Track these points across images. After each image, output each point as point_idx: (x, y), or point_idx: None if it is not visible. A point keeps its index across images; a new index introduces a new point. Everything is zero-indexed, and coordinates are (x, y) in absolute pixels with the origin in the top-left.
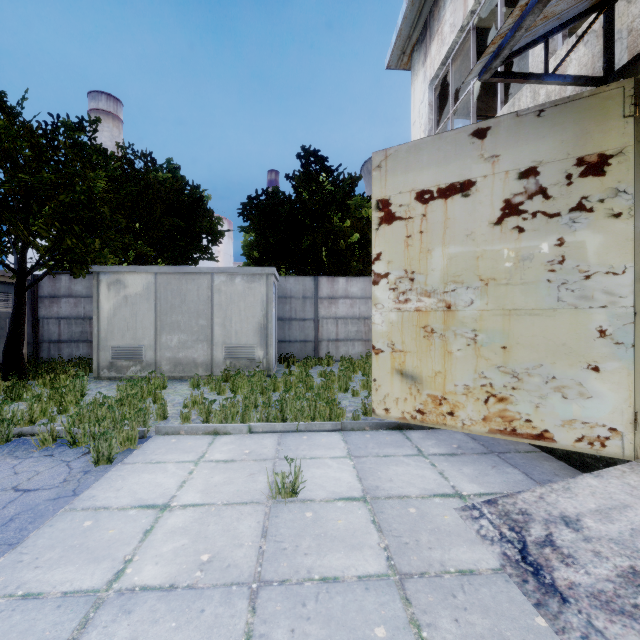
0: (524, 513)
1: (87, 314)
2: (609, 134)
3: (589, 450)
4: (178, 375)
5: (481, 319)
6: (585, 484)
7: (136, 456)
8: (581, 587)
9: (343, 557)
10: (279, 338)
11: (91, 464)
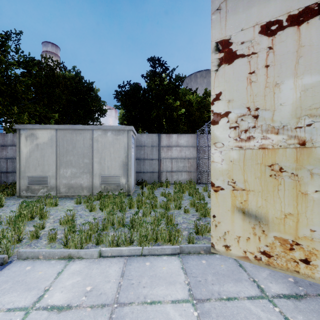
0: None
1: None
2: None
3: None
4: (71, 194)
5: None
6: None
7: None
8: None
9: None
10: (137, 170)
11: None
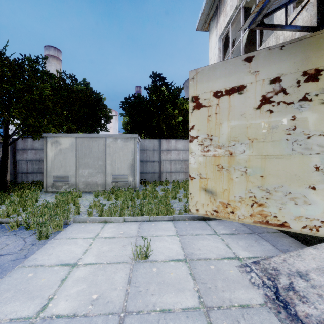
0: (275, 269)
1: (41, 158)
2: (321, 58)
3: (310, 233)
4: (88, 190)
5: (249, 161)
6: (309, 252)
7: (61, 235)
8: (313, 317)
9: (173, 296)
10: (141, 171)
11: (36, 239)
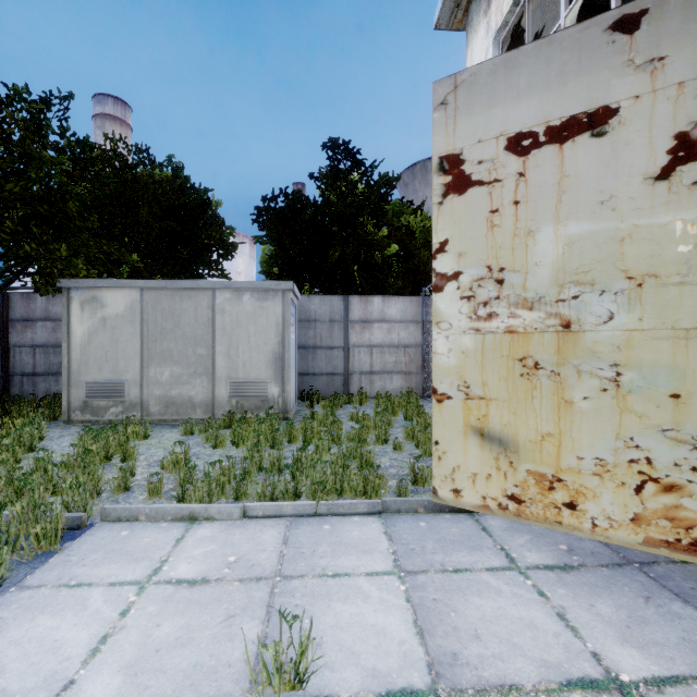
0: None
1: None
2: None
3: None
4: (170, 418)
5: (629, 346)
6: None
7: (50, 569)
8: None
9: None
10: (301, 370)
11: None
